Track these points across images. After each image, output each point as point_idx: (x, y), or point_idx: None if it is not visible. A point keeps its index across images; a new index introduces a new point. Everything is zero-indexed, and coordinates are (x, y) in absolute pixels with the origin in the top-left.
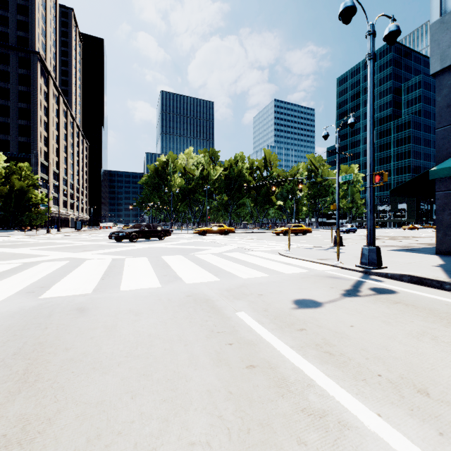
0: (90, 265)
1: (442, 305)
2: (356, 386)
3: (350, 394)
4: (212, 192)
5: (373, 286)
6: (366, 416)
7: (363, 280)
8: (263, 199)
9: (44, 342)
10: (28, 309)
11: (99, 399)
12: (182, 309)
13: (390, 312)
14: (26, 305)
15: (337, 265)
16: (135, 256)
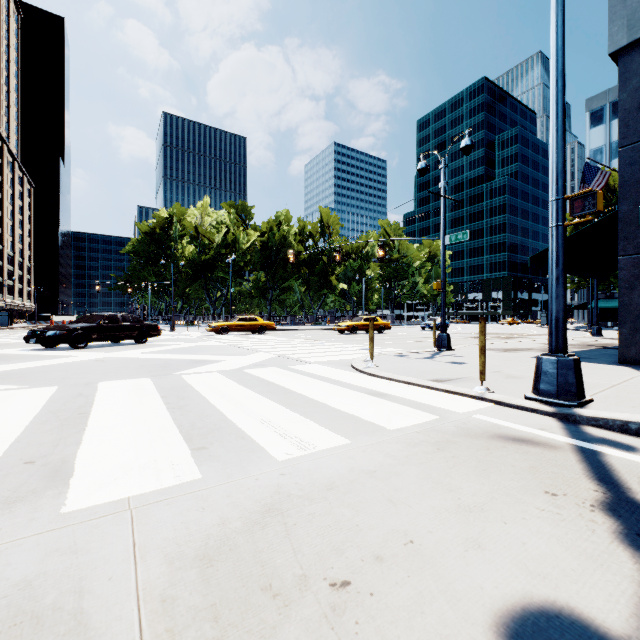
0: None
1: None
2: None
3: None
4: (241, 267)
5: None
6: None
7: (589, 445)
8: (319, 281)
9: None
10: None
11: None
12: None
13: None
14: None
15: (486, 396)
16: (37, 382)
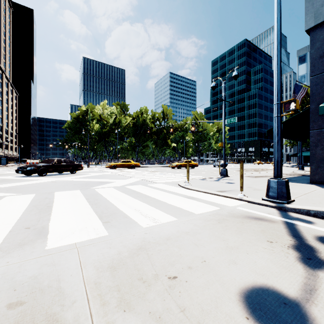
0: None
1: None
2: None
3: None
4: (123, 135)
5: (315, 233)
6: None
7: (290, 221)
8: (162, 142)
9: None
10: None
11: None
12: None
13: None
14: None
15: (243, 198)
16: (24, 192)
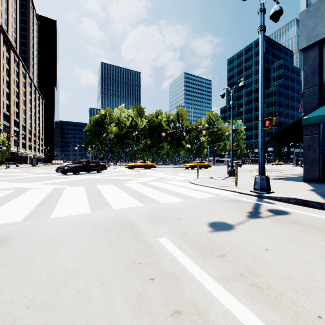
0: (32, 193)
1: None
2: None
3: None
4: (139, 137)
5: (269, 208)
6: None
7: (260, 202)
8: (176, 143)
9: None
10: None
11: None
12: (106, 236)
13: (293, 232)
14: None
15: (236, 190)
16: (74, 185)
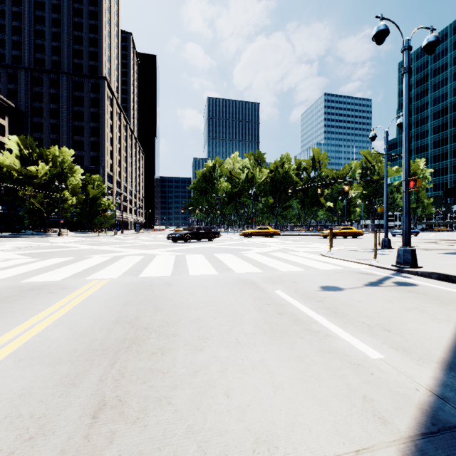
0: (161, 259)
1: (452, 295)
2: (344, 325)
3: (338, 327)
4: (257, 194)
5: (398, 280)
6: (343, 334)
7: (392, 276)
8: (311, 201)
9: (156, 296)
10: (137, 282)
11: (197, 318)
12: (235, 287)
13: (399, 296)
14: (134, 280)
15: (372, 264)
16: (192, 253)
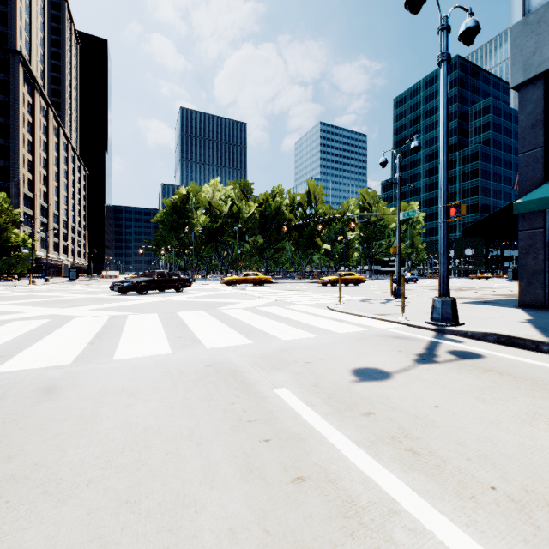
0: (78, 324)
1: (546, 373)
2: (463, 510)
3: (457, 526)
4: (244, 232)
5: (451, 348)
6: None
7: (438, 340)
8: (307, 242)
9: None
10: None
11: None
12: (198, 386)
13: (483, 384)
14: None
15: (402, 321)
16: (142, 312)
